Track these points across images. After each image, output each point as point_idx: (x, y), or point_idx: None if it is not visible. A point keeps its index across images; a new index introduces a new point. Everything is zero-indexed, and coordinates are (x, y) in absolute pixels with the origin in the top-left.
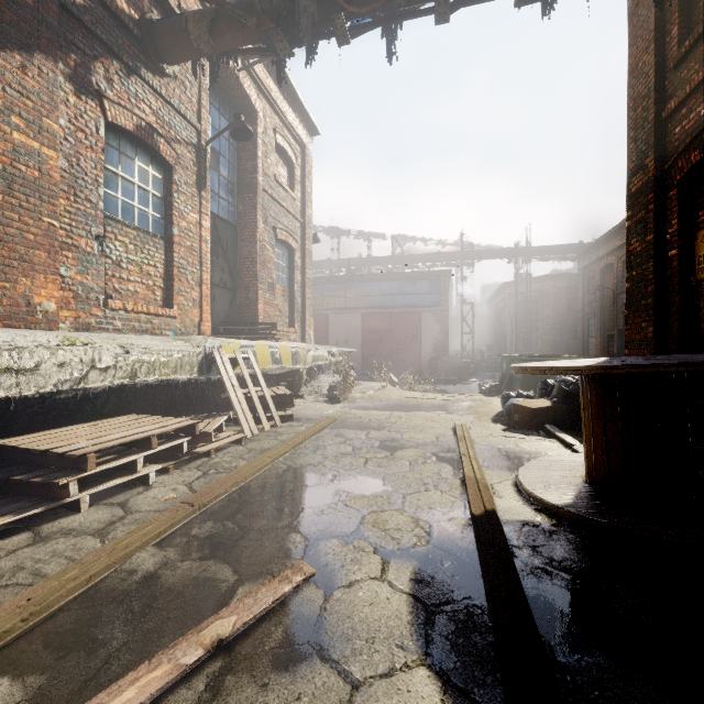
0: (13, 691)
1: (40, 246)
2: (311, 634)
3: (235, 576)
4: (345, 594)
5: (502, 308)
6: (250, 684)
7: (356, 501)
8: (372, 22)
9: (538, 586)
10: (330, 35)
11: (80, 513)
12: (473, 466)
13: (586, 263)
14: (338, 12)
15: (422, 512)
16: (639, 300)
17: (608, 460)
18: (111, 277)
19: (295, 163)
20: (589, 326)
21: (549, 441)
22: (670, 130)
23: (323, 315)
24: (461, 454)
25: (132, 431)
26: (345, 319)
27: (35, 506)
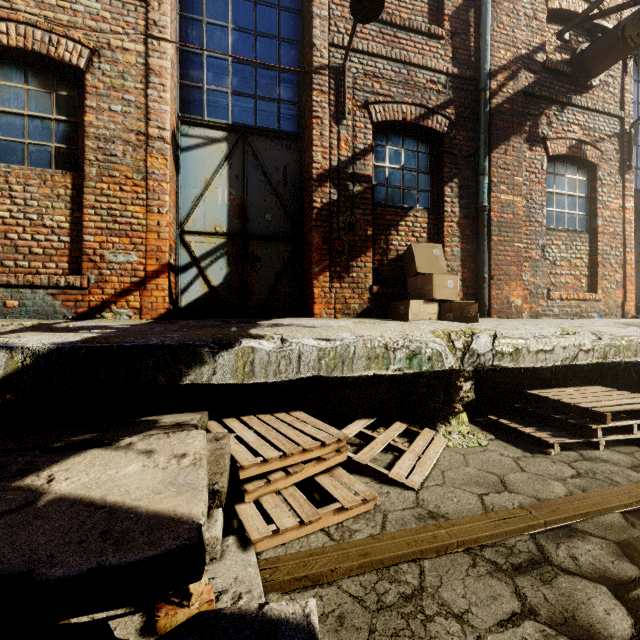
0: None
1: (512, 264)
2: None
3: None
4: None
5: None
6: None
7: None
8: None
9: None
10: None
11: (600, 450)
12: None
13: None
14: None
15: None
16: None
17: None
18: (549, 274)
19: None
20: None
21: None
22: None
23: None
24: None
25: (620, 401)
26: None
27: (575, 437)
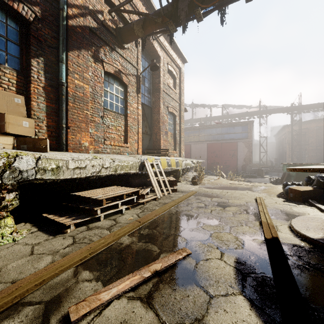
0: (90, 275)
1: (83, 122)
2: (191, 275)
3: (159, 250)
4: (205, 263)
5: (283, 139)
6: (168, 288)
7: (208, 227)
8: (213, 8)
9: (301, 273)
10: (193, 18)
11: (101, 221)
12: (266, 217)
13: None
14: (197, 8)
15: (239, 234)
16: None
17: None
18: (106, 132)
19: (176, 77)
20: None
21: (311, 208)
22: None
23: (188, 144)
24: (259, 211)
25: (116, 192)
26: (199, 146)
27: (87, 217)
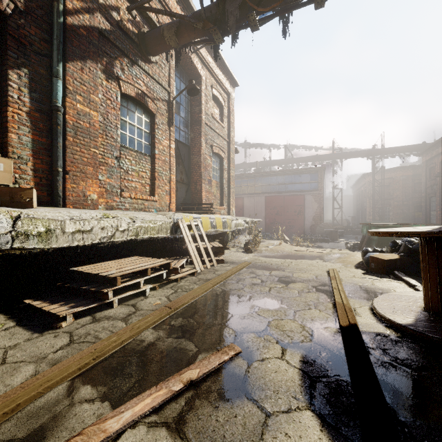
0: (93, 392)
1: (89, 164)
2: (241, 384)
3: (196, 349)
4: (260, 365)
5: (362, 191)
6: (208, 406)
7: (265, 312)
8: (273, 14)
9: (386, 374)
10: (246, 26)
11: (113, 308)
12: (341, 296)
13: (428, 157)
14: (251, 12)
15: (307, 322)
16: None
17: (441, 296)
18: (123, 179)
19: (223, 105)
20: (430, 202)
21: (397, 282)
22: None
23: (241, 198)
24: (333, 288)
25: (137, 265)
26: (254, 200)
27: (93, 303)
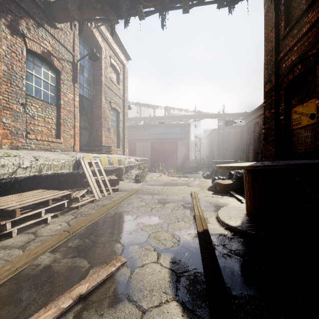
0: None
1: None
2: (124, 289)
3: (89, 265)
4: (140, 270)
5: (212, 140)
6: (94, 315)
7: (147, 227)
8: (154, 10)
9: (225, 262)
10: (135, 15)
11: (12, 238)
12: (199, 210)
13: (248, 121)
14: (139, 4)
15: (176, 231)
16: (268, 137)
17: (255, 206)
18: (29, 123)
19: (120, 72)
20: (249, 148)
21: (231, 198)
22: (281, 65)
23: (133, 142)
24: (194, 205)
25: (39, 197)
26: (143, 144)
27: None
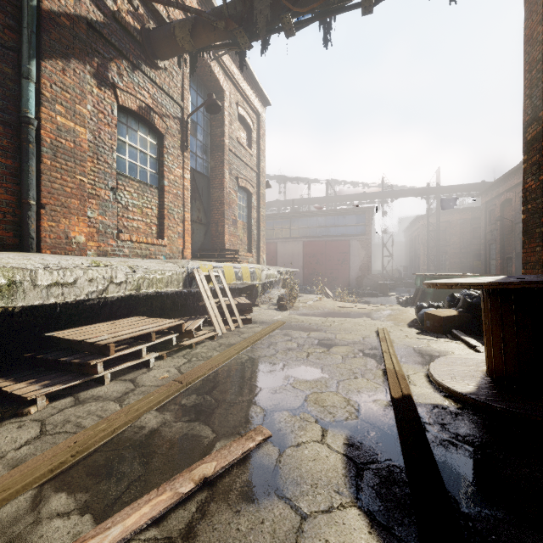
0: (69, 502)
1: (74, 196)
2: (270, 478)
3: (214, 435)
4: (295, 451)
5: (416, 236)
6: (227, 510)
7: (301, 384)
8: (312, 18)
9: (446, 454)
10: (280, 30)
11: (104, 385)
12: (392, 361)
13: (488, 198)
14: (286, 12)
15: (352, 394)
16: (534, 229)
17: (505, 358)
18: (121, 217)
19: (252, 128)
20: (490, 250)
21: (455, 343)
22: None
23: (273, 243)
24: (383, 351)
25: (138, 328)
26: (290, 246)
27: (75, 379)
